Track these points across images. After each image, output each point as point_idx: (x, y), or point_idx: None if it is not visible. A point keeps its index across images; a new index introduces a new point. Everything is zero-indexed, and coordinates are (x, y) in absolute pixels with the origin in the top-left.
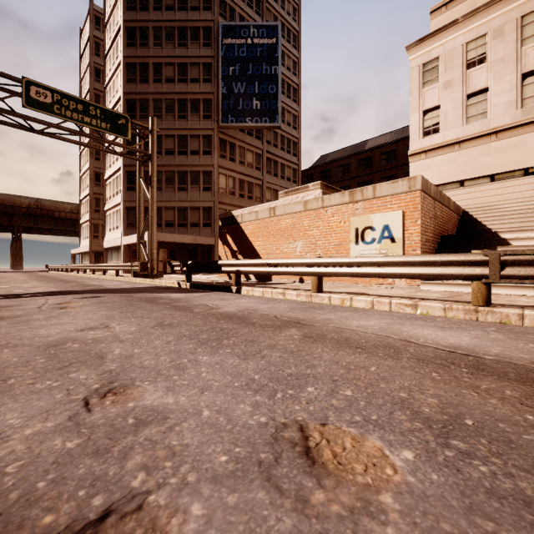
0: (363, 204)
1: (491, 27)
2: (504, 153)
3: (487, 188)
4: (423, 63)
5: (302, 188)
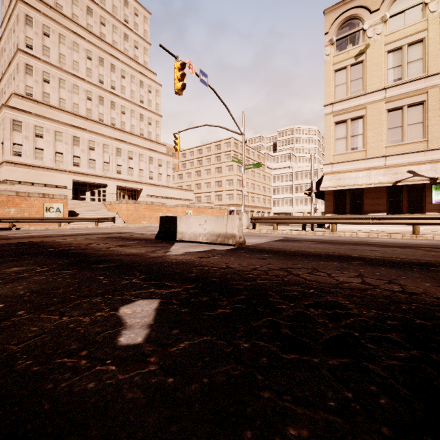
0: (49, 199)
1: (45, 126)
2: (50, 177)
3: (44, 189)
4: (13, 119)
5: (2, 182)
